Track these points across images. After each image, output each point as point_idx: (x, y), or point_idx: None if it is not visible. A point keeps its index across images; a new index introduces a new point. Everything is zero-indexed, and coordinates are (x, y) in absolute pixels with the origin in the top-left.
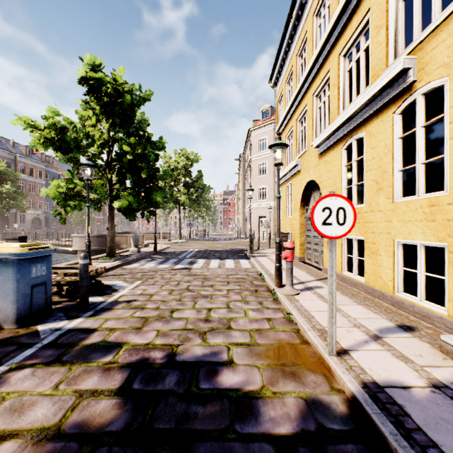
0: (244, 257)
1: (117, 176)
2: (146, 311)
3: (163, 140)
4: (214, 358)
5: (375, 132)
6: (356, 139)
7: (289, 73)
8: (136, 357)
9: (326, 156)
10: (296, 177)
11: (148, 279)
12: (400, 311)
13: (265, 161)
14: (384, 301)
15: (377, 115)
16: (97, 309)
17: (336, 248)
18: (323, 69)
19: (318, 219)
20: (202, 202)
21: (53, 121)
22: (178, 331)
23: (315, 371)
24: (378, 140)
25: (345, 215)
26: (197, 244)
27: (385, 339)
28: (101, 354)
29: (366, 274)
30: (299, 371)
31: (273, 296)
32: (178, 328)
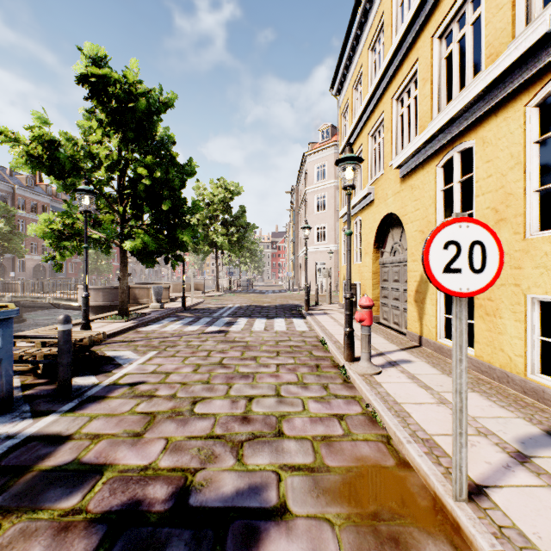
0: (299, 316)
1: (131, 209)
2: (155, 401)
3: (193, 163)
4: (255, 500)
5: (493, 138)
6: (459, 152)
7: (357, 74)
8: (122, 499)
9: (412, 179)
10: (368, 210)
11: (167, 348)
12: (539, 403)
13: (323, 194)
14: (510, 385)
15: (496, 112)
16: (83, 398)
17: (428, 305)
18: (407, 60)
19: (436, 262)
20: (244, 245)
21: (40, 132)
22: (199, 441)
23: (433, 532)
24: (498, 148)
25: (485, 255)
26: (238, 298)
27: (537, 461)
28: (64, 490)
29: (477, 345)
30: (405, 532)
31: (342, 375)
32: (199, 433)
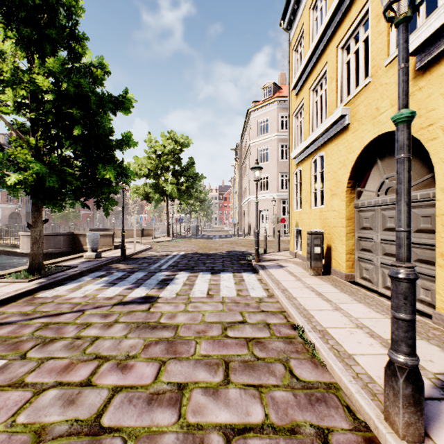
0: (249, 269)
1: (42, 139)
2: None
3: (129, 96)
4: None
5: None
6: None
7: None
8: None
9: None
10: (337, 140)
11: (30, 351)
12: None
13: (266, 146)
14: None
15: None
16: None
17: None
18: None
19: None
20: (193, 194)
21: None
22: None
23: None
24: None
25: None
26: (185, 244)
27: None
28: None
29: None
30: None
31: None
32: None
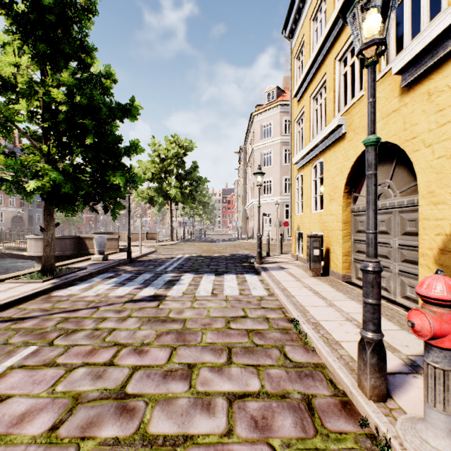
0: (251, 271)
1: (54, 147)
2: None
3: (135, 103)
4: None
5: None
6: None
7: None
8: None
9: (431, 81)
10: (335, 148)
11: (56, 339)
12: None
13: (270, 150)
14: None
15: None
16: None
17: None
18: None
19: None
20: (196, 197)
21: None
22: None
23: None
24: None
25: None
26: (189, 247)
27: None
28: None
29: None
30: None
31: None
32: None
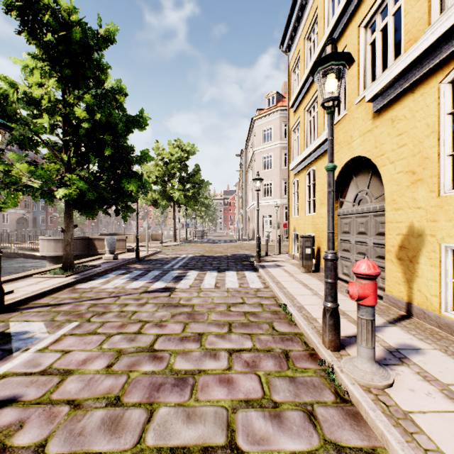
0: (250, 268)
1: (74, 157)
2: None
3: (144, 115)
4: None
5: None
6: None
7: (310, 22)
8: None
9: (393, 110)
10: (325, 158)
11: (92, 318)
12: None
13: (270, 154)
14: None
15: None
16: None
17: (423, 265)
18: None
19: None
20: (199, 200)
21: None
22: None
23: None
24: None
25: None
26: (192, 248)
27: None
28: None
29: None
30: None
31: (330, 380)
32: None
